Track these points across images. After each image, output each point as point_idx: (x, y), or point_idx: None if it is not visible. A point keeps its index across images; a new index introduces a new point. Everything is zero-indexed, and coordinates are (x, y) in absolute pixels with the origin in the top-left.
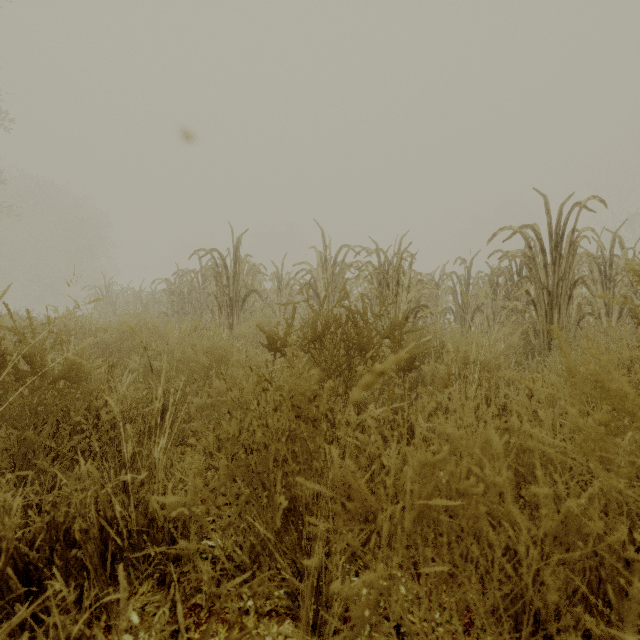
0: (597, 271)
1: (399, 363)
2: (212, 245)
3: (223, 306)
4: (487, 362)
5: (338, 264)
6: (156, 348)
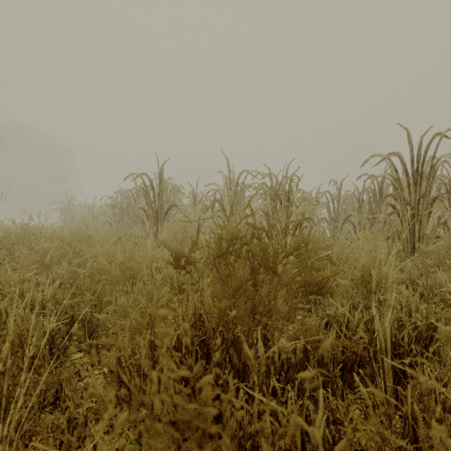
0: (445, 190)
1: (309, 286)
2: (149, 172)
3: (150, 217)
4: (385, 276)
5: (239, 185)
6: (83, 256)
